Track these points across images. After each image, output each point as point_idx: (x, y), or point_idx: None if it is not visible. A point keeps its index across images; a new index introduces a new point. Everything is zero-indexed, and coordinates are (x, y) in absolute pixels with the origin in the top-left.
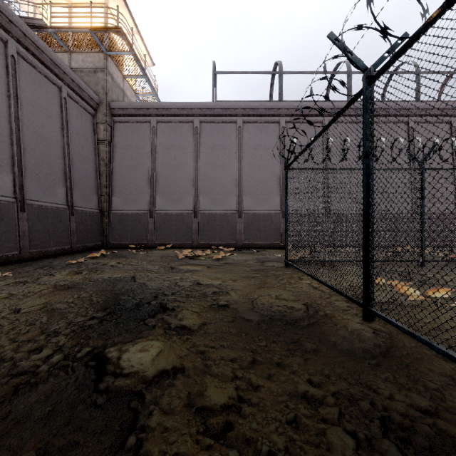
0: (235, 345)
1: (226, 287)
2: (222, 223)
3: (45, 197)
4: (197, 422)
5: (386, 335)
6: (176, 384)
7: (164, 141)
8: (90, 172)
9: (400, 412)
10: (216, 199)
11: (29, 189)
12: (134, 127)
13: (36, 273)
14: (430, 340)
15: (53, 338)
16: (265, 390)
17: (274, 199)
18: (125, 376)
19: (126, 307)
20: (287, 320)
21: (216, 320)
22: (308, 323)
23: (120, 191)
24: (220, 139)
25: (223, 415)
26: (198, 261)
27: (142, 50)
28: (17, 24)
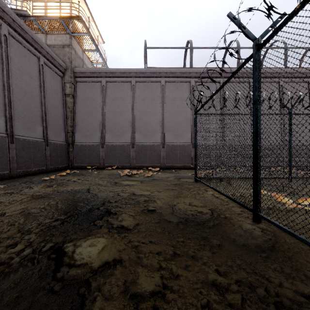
0: (160, 241)
1: (154, 197)
2: (151, 151)
3: (28, 133)
4: (131, 307)
5: (271, 234)
6: (115, 273)
7: (111, 95)
8: (60, 116)
9: (289, 298)
10: (147, 135)
11: (17, 128)
12: (90, 85)
13: (20, 186)
14: (307, 238)
15: (26, 236)
16: (183, 278)
17: (187, 135)
18: (77, 267)
19: (81, 211)
20: (198, 221)
21: (146, 221)
22: (213, 223)
23: (80, 129)
24: (149, 93)
25: (151, 301)
26: (134, 178)
27: (95, 32)
28: (8, 13)
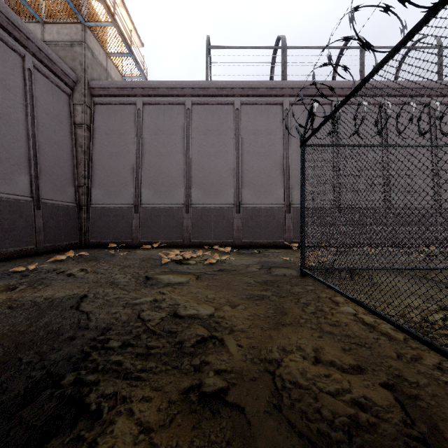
0: None
1: (221, 326)
2: (217, 218)
3: None
4: None
5: None
6: None
7: (151, 125)
8: (65, 160)
9: None
10: (211, 192)
11: None
12: (117, 110)
13: None
14: None
15: None
16: None
17: (277, 191)
18: None
19: None
20: None
21: None
22: None
23: (100, 182)
24: (215, 123)
25: None
26: (185, 267)
27: (128, 27)
28: None
